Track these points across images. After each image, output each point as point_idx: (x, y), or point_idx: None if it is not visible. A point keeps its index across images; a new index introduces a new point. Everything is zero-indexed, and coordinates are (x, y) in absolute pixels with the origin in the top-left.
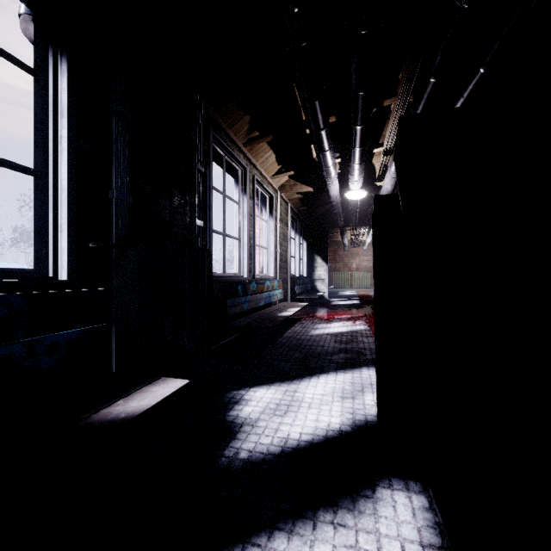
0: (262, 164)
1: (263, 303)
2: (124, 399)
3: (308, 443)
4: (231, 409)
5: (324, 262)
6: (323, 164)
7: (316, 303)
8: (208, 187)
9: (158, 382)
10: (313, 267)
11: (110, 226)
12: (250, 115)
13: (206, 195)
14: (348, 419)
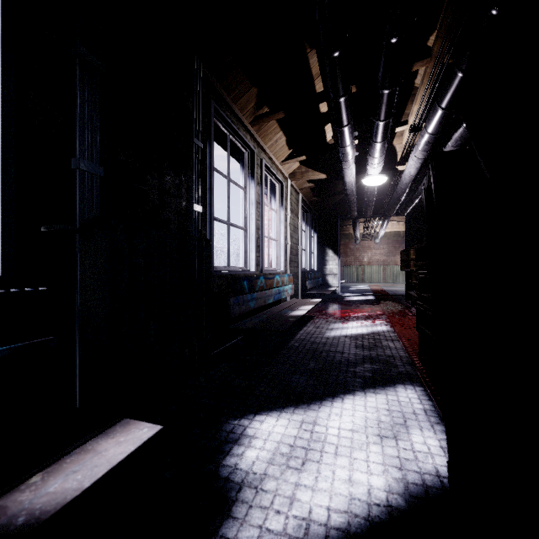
0: (271, 147)
1: (273, 300)
2: (45, 472)
3: (343, 534)
4: (227, 453)
5: (336, 255)
6: (340, 142)
7: (328, 298)
8: (209, 167)
9: (115, 430)
10: (325, 260)
11: (74, 206)
12: (257, 87)
13: (206, 177)
14: (396, 481)
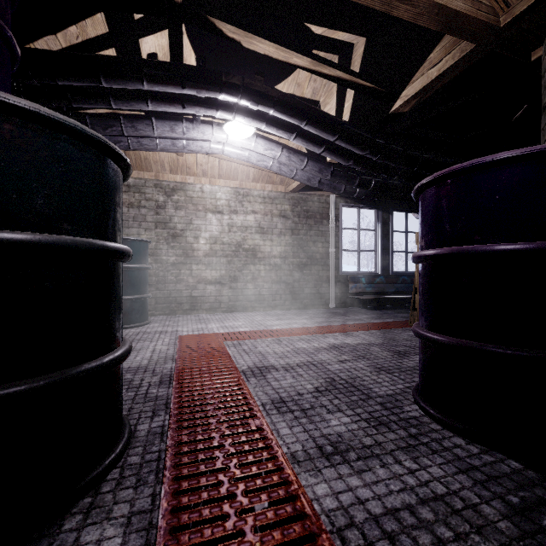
0: None
1: None
2: None
3: None
4: None
5: None
6: None
7: None
8: None
9: None
10: None
11: None
12: None
13: None
14: None
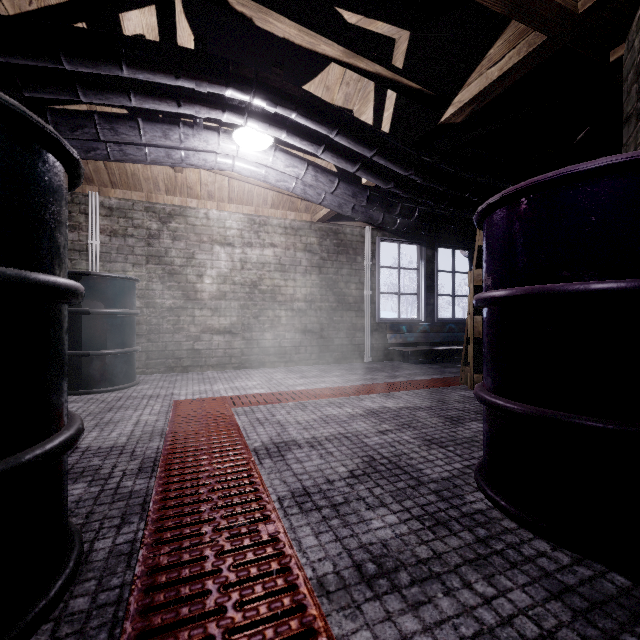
0: None
1: None
2: None
3: None
4: None
5: None
6: None
7: None
8: None
9: None
10: None
11: None
12: None
13: None
14: None
